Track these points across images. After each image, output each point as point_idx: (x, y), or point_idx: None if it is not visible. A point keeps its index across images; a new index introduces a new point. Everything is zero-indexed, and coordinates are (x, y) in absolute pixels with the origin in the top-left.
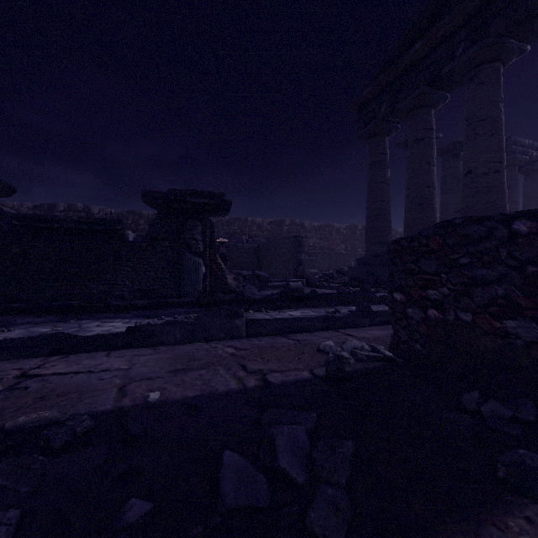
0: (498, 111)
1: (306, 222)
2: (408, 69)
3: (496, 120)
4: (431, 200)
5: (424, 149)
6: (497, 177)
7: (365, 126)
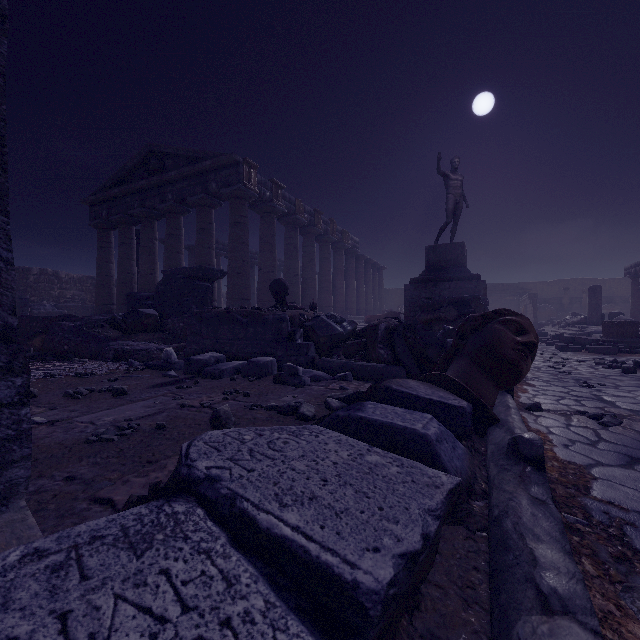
0: (153, 244)
1: (62, 272)
2: (117, 198)
3: (151, 248)
4: (131, 281)
5: (127, 250)
6: (151, 277)
7: (94, 219)
